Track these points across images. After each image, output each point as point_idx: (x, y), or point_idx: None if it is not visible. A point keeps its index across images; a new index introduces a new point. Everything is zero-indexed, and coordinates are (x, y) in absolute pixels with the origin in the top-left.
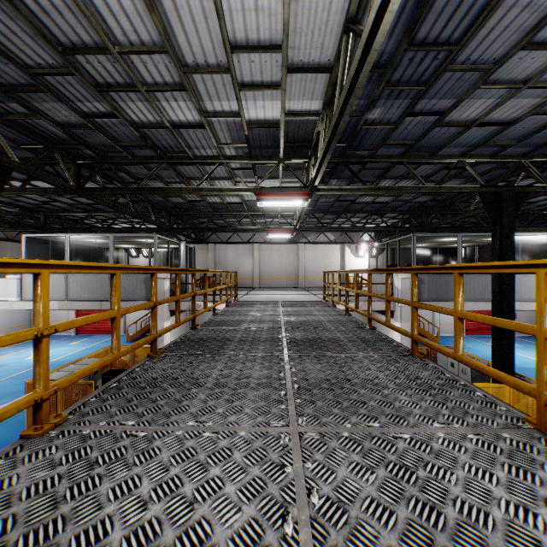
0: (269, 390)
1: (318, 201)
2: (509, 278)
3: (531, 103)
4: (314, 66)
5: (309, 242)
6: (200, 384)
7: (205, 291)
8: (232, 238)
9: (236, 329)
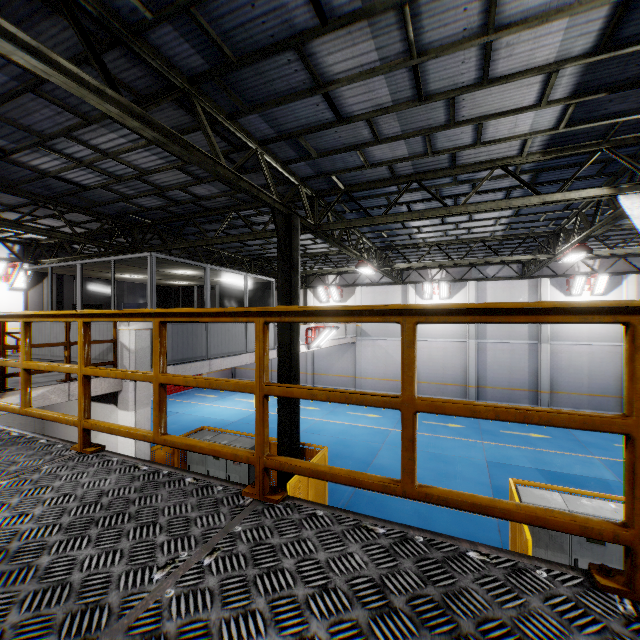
0: None
1: None
2: (297, 326)
3: (381, 101)
4: None
5: None
6: None
7: None
8: None
9: None
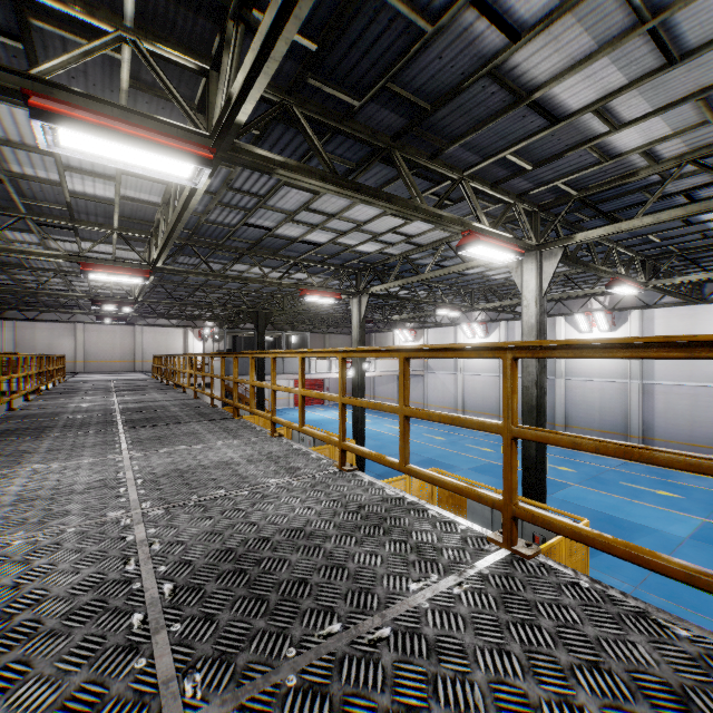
0: (107, 395)
1: (151, 296)
2: (263, 359)
3: None
4: (131, 259)
5: (149, 324)
6: (77, 396)
7: (52, 368)
8: (45, 315)
9: (81, 389)
